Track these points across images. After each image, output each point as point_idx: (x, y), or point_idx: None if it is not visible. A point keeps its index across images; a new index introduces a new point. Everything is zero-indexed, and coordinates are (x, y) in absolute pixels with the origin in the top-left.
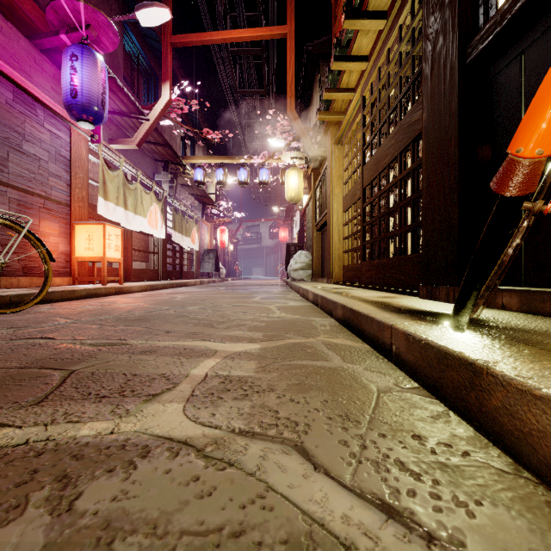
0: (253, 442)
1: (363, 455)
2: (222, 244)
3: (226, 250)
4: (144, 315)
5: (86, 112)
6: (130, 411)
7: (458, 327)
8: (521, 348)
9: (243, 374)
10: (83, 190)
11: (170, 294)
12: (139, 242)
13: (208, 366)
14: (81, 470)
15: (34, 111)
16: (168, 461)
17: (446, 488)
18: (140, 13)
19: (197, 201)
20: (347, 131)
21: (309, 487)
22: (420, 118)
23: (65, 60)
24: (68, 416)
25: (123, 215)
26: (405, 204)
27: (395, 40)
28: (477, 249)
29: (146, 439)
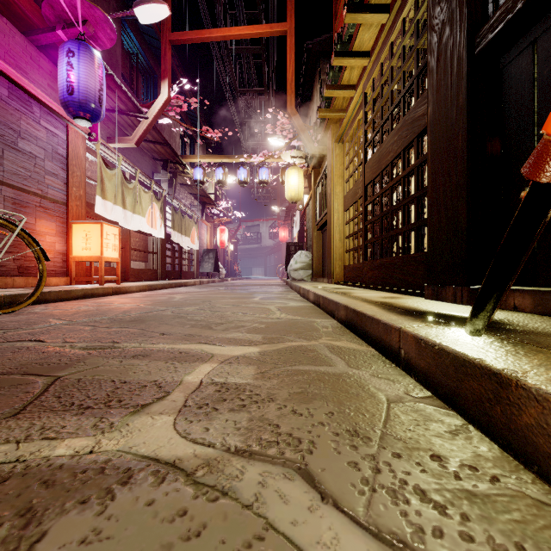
0: (251, 463)
1: (377, 481)
2: (222, 243)
3: (226, 250)
4: (140, 316)
5: (83, 109)
6: (114, 425)
7: (475, 331)
8: (549, 355)
9: (240, 381)
10: (80, 189)
11: (169, 294)
12: (137, 241)
13: (204, 372)
14: (49, 501)
15: (29, 108)
16: (152, 489)
17: (478, 526)
18: (138, 9)
19: (197, 201)
20: (348, 129)
21: (316, 524)
22: (425, 113)
23: (61, 56)
24: (45, 431)
25: (121, 214)
26: (409, 202)
27: (398, 33)
28: (502, 244)
29: (129, 460)
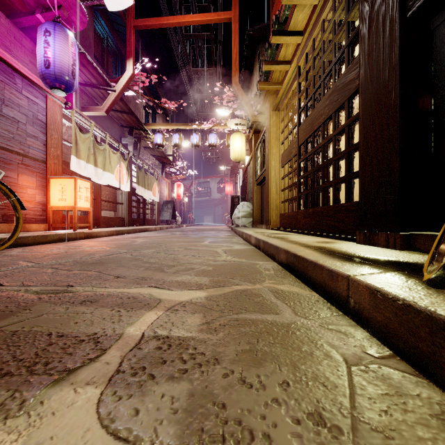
0: None
1: None
2: (178, 196)
3: (182, 202)
4: (101, 258)
5: (58, 80)
6: (26, 403)
7: (444, 284)
8: None
9: (184, 333)
10: (57, 149)
11: (132, 238)
12: (107, 194)
13: (148, 321)
14: None
15: (12, 80)
16: None
17: None
18: None
19: (158, 161)
20: (283, 98)
21: None
22: (355, 77)
23: (39, 35)
24: None
25: (93, 171)
26: (340, 157)
27: (329, 11)
28: None
29: None
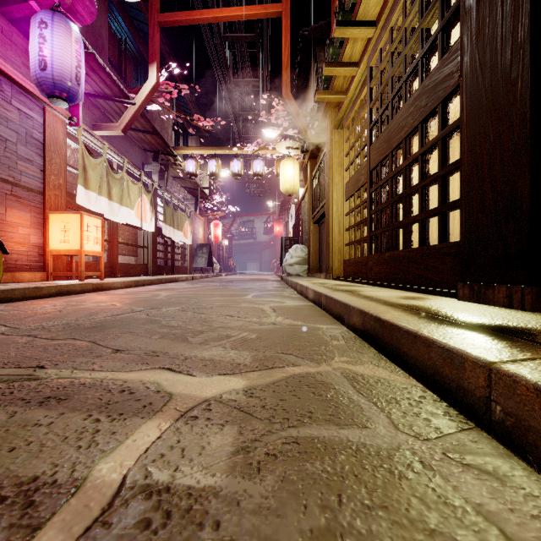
0: None
1: None
2: (216, 238)
3: (221, 245)
4: (105, 320)
5: (57, 87)
6: None
7: None
8: None
9: (201, 478)
10: (59, 177)
11: (155, 290)
12: (126, 235)
13: (140, 446)
14: None
15: None
16: None
17: None
18: None
19: (190, 195)
20: (349, 112)
21: None
22: (454, 70)
23: (33, 28)
24: None
25: (107, 206)
26: (430, 183)
27: None
28: None
29: None
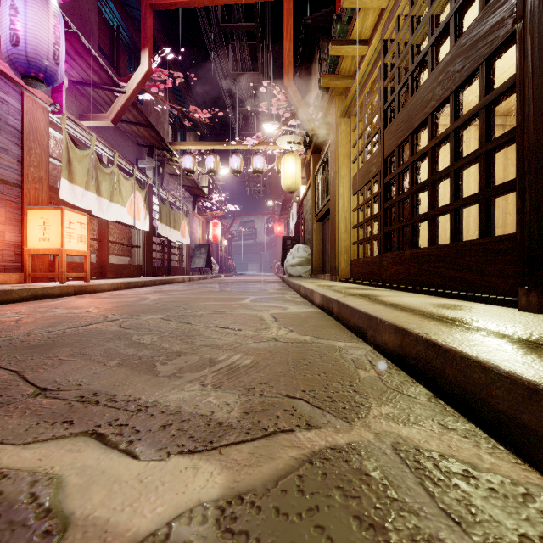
0: None
1: None
2: (215, 238)
3: (220, 246)
4: (61, 334)
5: (32, 65)
6: None
7: None
8: None
9: None
10: (40, 169)
11: (145, 293)
12: (118, 234)
13: None
14: None
15: None
16: None
17: None
18: None
19: (188, 193)
20: (357, 97)
21: None
22: (506, 15)
23: None
24: None
25: (95, 202)
26: (467, 163)
27: None
28: None
29: None
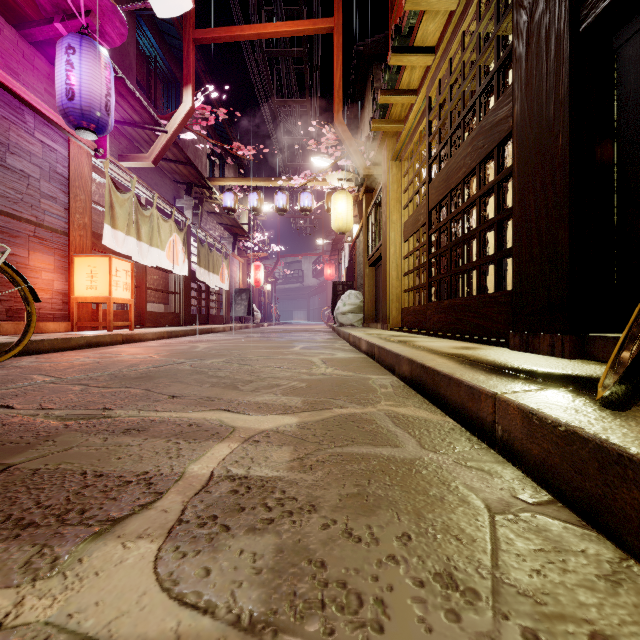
0: None
1: None
2: (257, 282)
3: (262, 291)
4: (149, 371)
5: (86, 118)
6: (59, 561)
7: (622, 404)
8: None
9: (269, 472)
10: (84, 216)
11: (192, 342)
12: (156, 280)
13: (218, 457)
14: None
15: (21, 117)
16: None
17: None
18: (155, 0)
19: (227, 232)
20: (407, 143)
21: None
22: (508, 114)
23: (59, 54)
24: None
25: (136, 247)
26: (487, 228)
27: (472, 20)
28: None
29: None
